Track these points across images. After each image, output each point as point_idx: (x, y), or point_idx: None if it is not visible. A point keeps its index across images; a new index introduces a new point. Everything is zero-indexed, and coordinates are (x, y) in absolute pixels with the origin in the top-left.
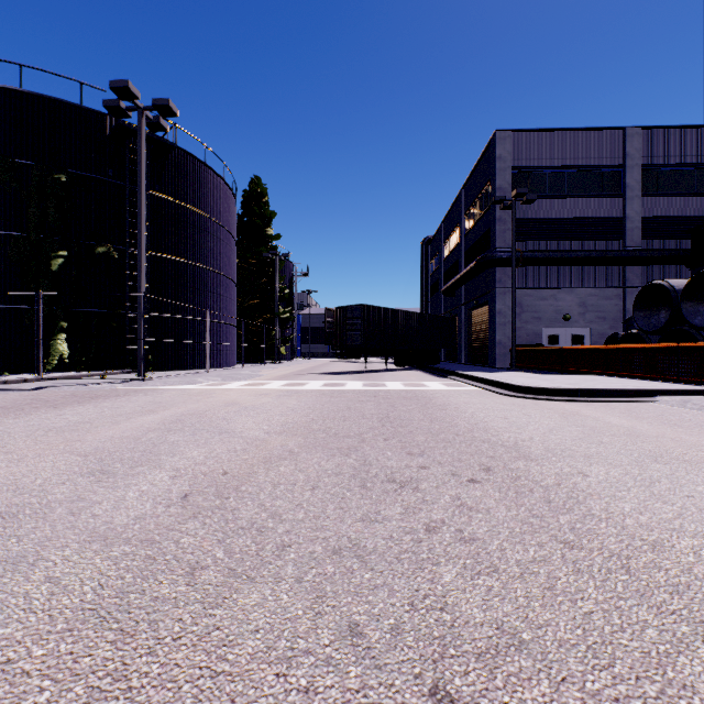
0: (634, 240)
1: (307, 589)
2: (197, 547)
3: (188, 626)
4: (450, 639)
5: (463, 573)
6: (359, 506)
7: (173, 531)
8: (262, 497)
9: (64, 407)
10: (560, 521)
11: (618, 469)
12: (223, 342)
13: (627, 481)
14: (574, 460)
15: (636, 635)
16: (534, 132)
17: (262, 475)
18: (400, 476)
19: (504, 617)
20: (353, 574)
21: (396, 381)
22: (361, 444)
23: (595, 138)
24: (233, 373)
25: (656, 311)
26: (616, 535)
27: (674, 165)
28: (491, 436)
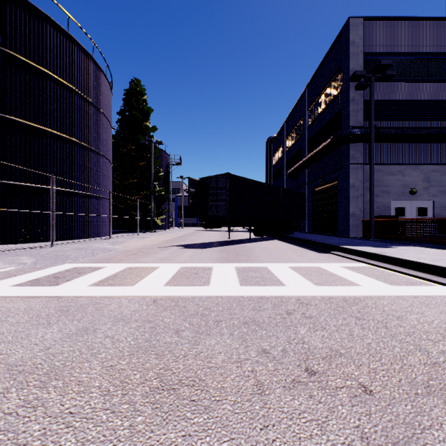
0: None
1: None
2: None
3: None
4: None
5: None
6: None
7: None
8: None
9: None
10: None
11: None
12: (92, 213)
13: None
14: None
15: None
16: (383, 21)
17: None
18: None
19: None
20: None
21: (278, 262)
22: None
23: (438, 27)
24: (80, 247)
25: None
26: None
27: None
28: None
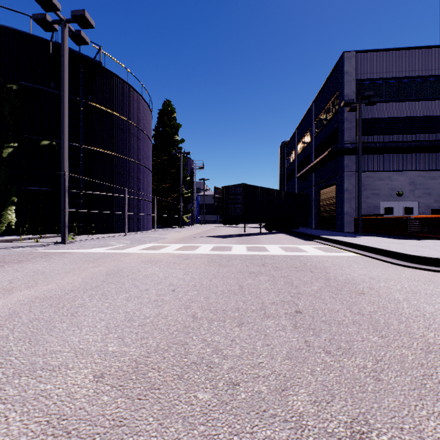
0: None
1: None
2: None
3: None
4: None
5: None
6: None
7: None
8: None
9: None
10: None
11: None
12: (141, 213)
13: None
14: None
15: None
16: (373, 52)
17: None
18: None
19: None
20: None
21: (273, 244)
22: None
23: (422, 54)
24: (144, 236)
25: None
26: None
27: None
28: None
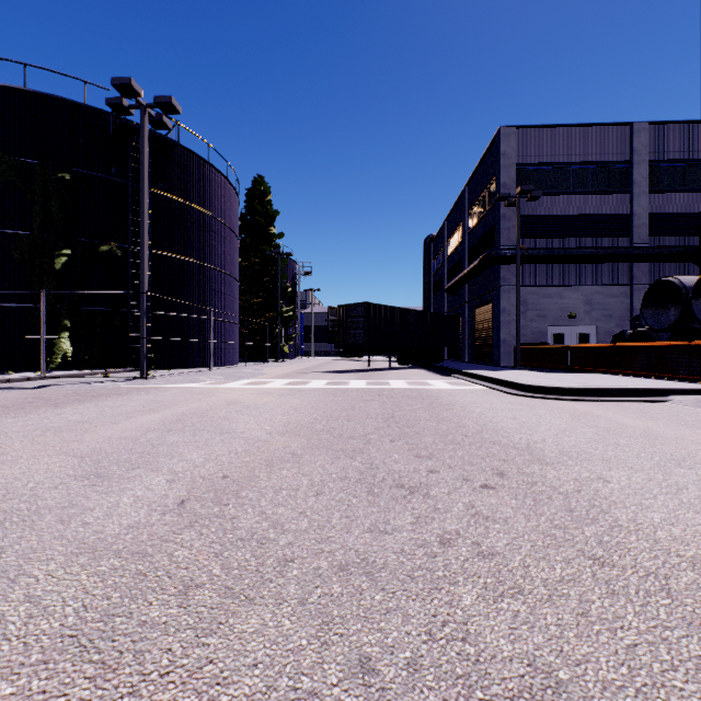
0: (640, 237)
1: (311, 612)
2: (192, 561)
3: (178, 658)
4: (476, 678)
5: (485, 595)
6: (366, 515)
7: (167, 543)
8: (263, 504)
9: (65, 406)
10: (585, 534)
11: (640, 474)
12: (226, 341)
13: (652, 487)
14: (592, 464)
15: (691, 675)
16: (538, 128)
17: (263, 479)
18: (409, 481)
19: (535, 650)
20: (362, 595)
21: (400, 379)
22: (366, 446)
23: (601, 133)
24: (236, 371)
25: (665, 309)
26: (649, 550)
27: (682, 161)
28: (501, 437)
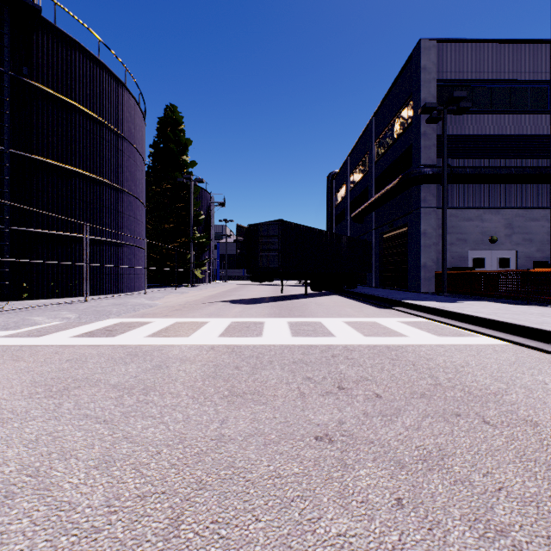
0: None
1: None
2: None
3: None
4: None
5: None
6: None
7: None
8: None
9: None
10: None
11: None
12: (124, 265)
13: None
14: None
15: None
16: (459, 43)
17: None
18: None
19: None
20: None
21: (333, 317)
22: None
23: (522, 51)
24: (117, 303)
25: None
26: None
27: None
28: None
